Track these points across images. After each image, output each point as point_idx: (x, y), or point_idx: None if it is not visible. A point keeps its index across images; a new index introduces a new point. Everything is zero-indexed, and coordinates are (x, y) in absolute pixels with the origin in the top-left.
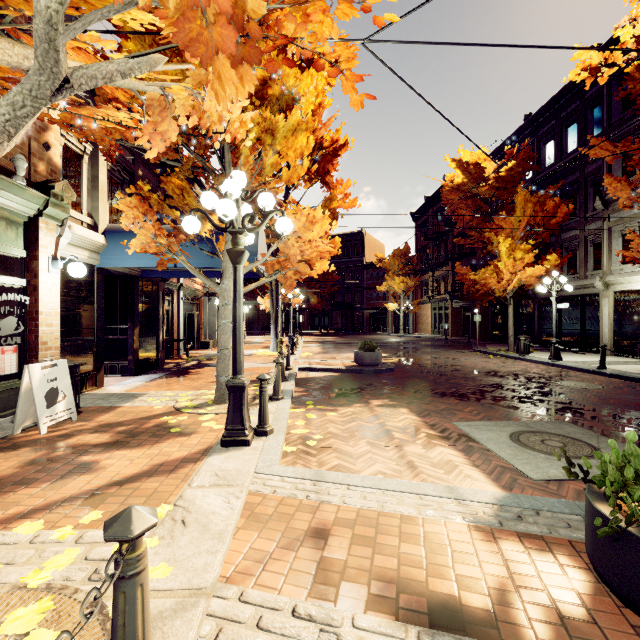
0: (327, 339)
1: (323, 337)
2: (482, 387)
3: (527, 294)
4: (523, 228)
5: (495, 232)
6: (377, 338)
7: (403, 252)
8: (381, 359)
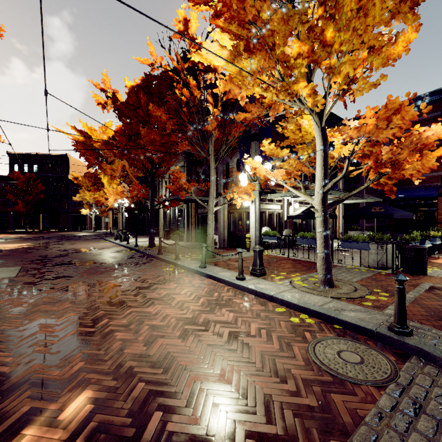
0: (13, 236)
1: (16, 234)
2: (31, 257)
3: (142, 207)
4: (120, 172)
5: (104, 172)
6: (64, 234)
7: (94, 175)
8: None
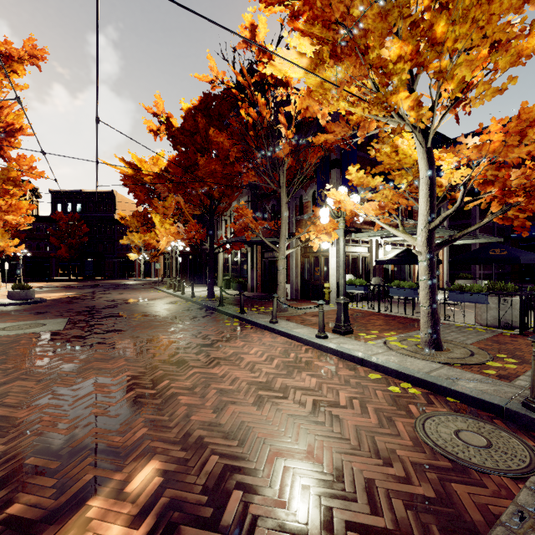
0: (56, 284)
1: (59, 282)
2: (78, 307)
3: (198, 251)
4: (173, 210)
5: (155, 210)
6: (111, 282)
7: (143, 213)
8: (33, 295)
